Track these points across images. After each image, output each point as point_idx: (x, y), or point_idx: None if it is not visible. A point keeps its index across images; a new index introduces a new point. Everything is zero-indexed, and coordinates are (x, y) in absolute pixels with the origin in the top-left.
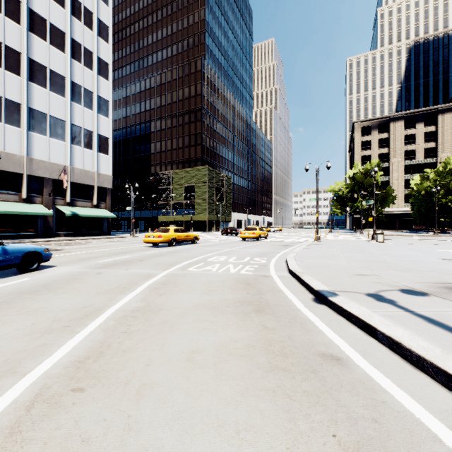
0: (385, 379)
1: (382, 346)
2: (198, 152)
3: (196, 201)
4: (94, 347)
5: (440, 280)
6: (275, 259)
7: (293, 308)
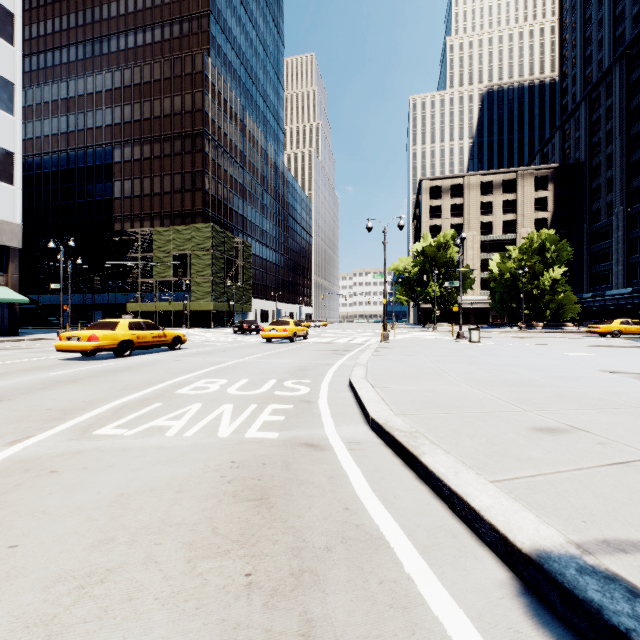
0: None
1: None
2: (198, 201)
3: (194, 279)
4: None
5: None
6: (328, 382)
7: None
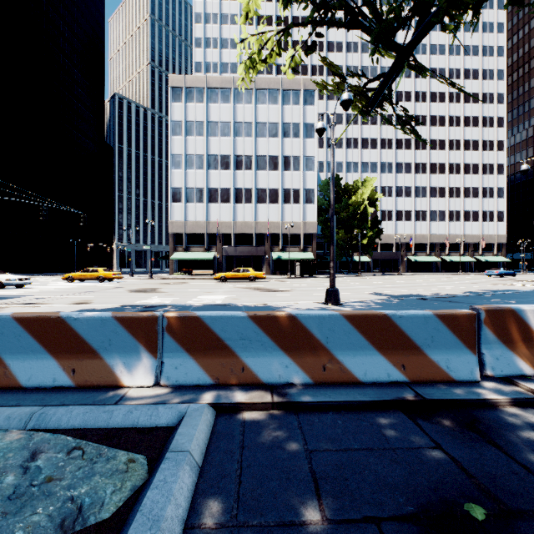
0: None
1: None
2: None
3: None
4: None
5: None
6: None
7: None
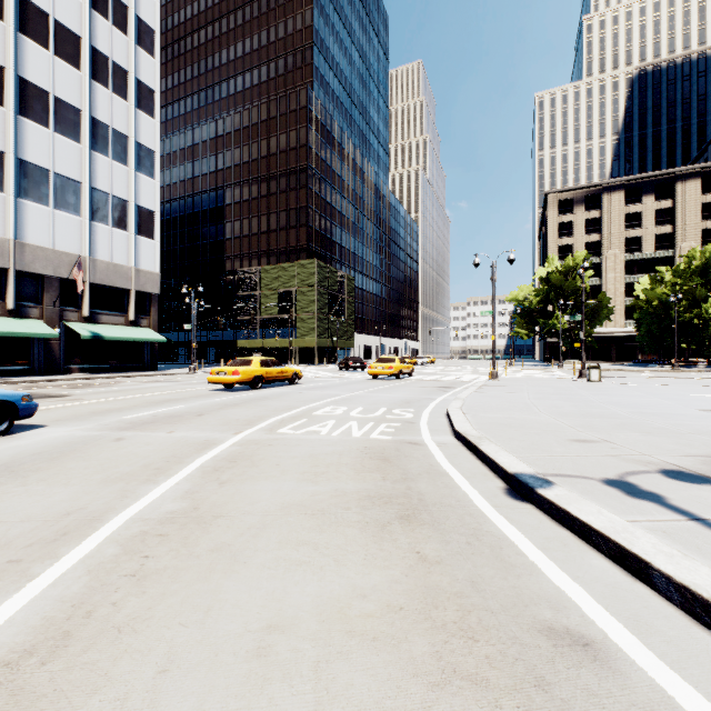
0: (708, 706)
1: (667, 604)
2: (302, 237)
3: (299, 316)
4: (55, 617)
5: None
6: (429, 411)
7: (471, 510)
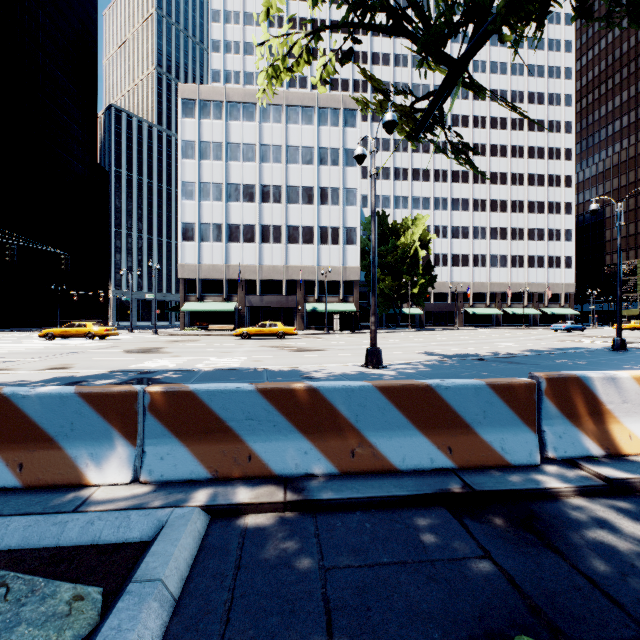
0: None
1: None
2: None
3: None
4: None
5: None
6: None
7: None
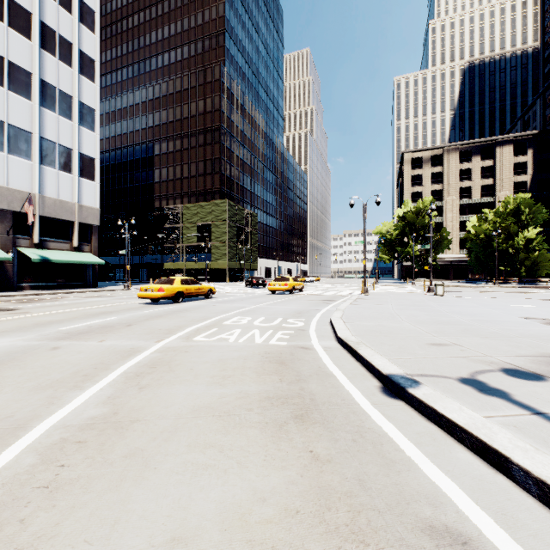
0: None
1: (526, 495)
2: (216, 182)
3: (213, 244)
4: None
5: (543, 350)
6: (316, 320)
7: (354, 408)
